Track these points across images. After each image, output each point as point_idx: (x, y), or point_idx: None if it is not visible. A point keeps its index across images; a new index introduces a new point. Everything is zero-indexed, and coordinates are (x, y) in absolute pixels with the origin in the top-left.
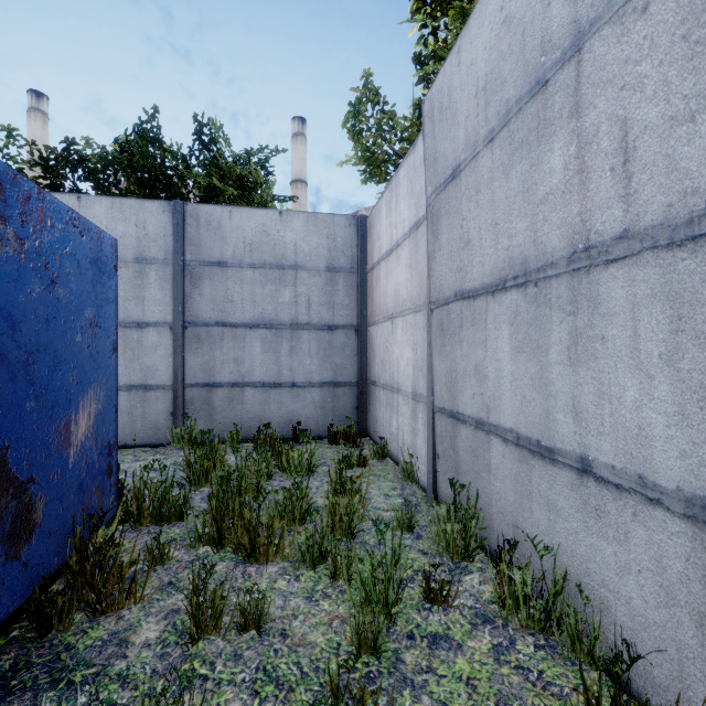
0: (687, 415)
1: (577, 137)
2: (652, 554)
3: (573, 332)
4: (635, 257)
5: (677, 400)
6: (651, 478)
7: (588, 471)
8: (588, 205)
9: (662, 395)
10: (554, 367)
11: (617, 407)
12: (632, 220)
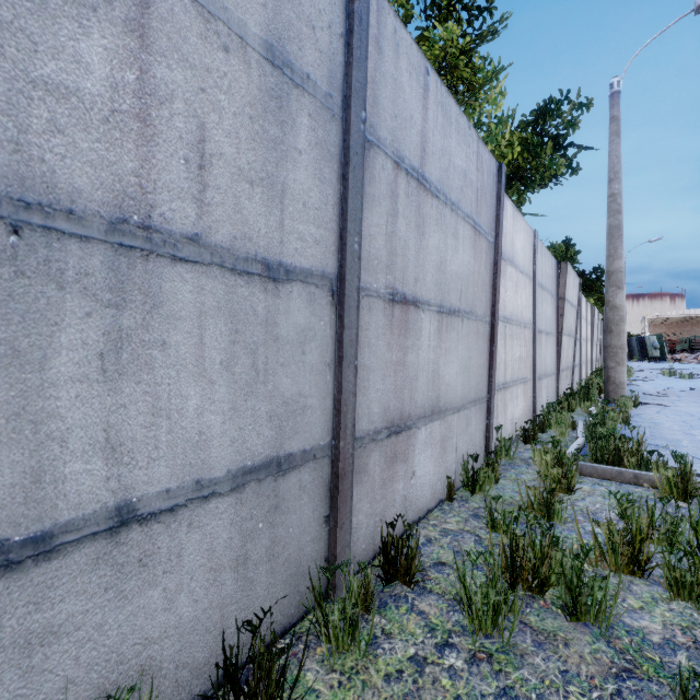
0: (238, 408)
1: (141, 71)
2: (205, 547)
3: (115, 333)
4: (207, 267)
5: (232, 399)
6: (209, 476)
7: (131, 519)
8: (154, 175)
9: (222, 397)
10: (65, 388)
11: (178, 421)
12: (206, 229)
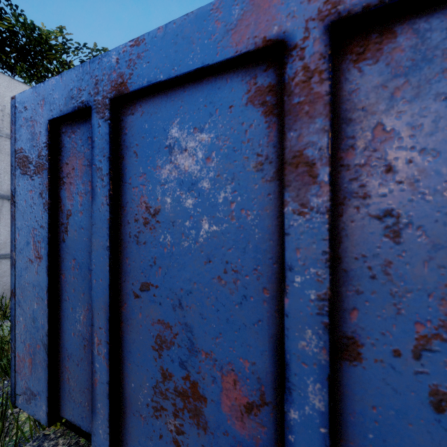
0: None
1: None
2: None
3: None
4: None
5: None
6: None
7: None
8: None
9: None
10: None
11: None
12: None
